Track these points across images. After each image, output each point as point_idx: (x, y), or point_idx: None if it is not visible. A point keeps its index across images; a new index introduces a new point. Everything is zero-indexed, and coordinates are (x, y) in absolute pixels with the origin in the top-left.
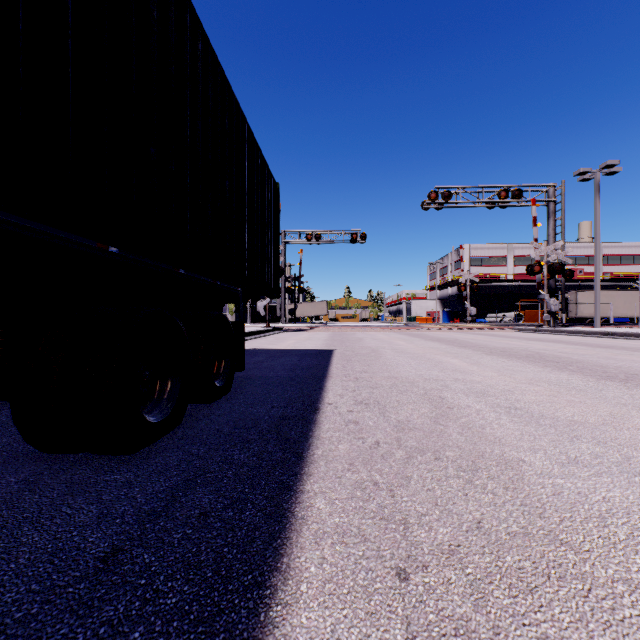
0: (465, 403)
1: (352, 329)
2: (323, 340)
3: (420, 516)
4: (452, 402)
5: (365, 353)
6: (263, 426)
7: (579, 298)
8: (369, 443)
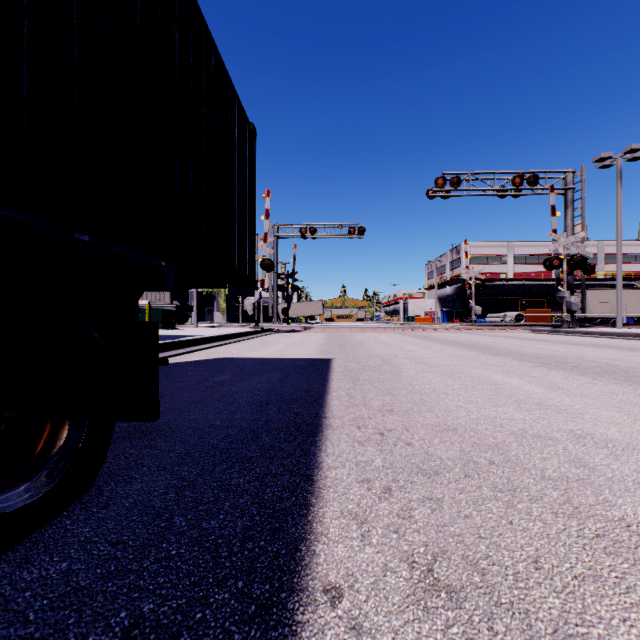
0: None
1: (350, 330)
2: (318, 344)
3: None
4: None
5: (375, 365)
6: None
7: (588, 297)
8: None
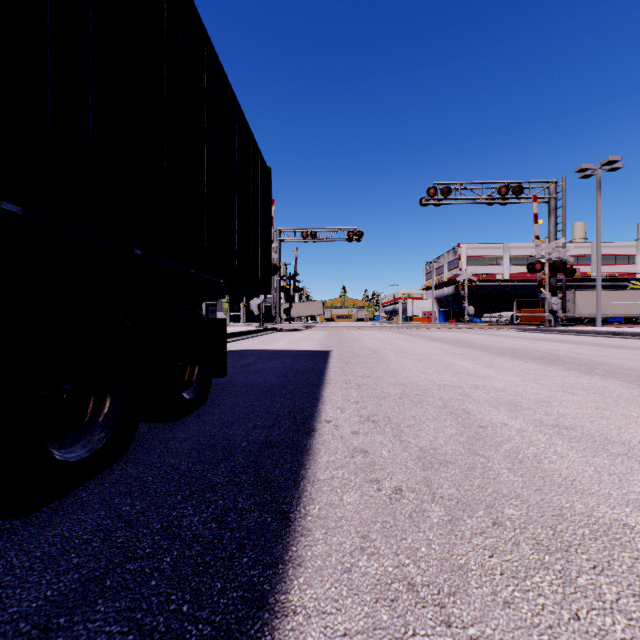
0: (499, 420)
1: (349, 329)
2: (319, 340)
3: None
4: (482, 418)
5: (365, 354)
6: (237, 459)
7: (577, 297)
8: (387, 490)
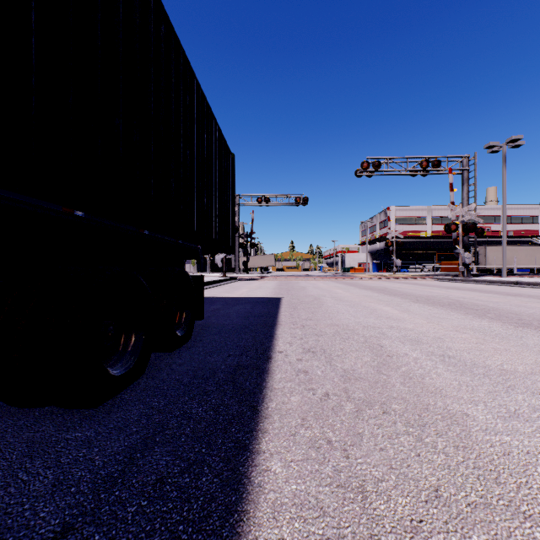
0: (402, 351)
1: (296, 278)
2: (272, 289)
3: (377, 482)
4: (391, 350)
5: (309, 301)
6: (220, 376)
7: (488, 252)
8: (319, 395)
